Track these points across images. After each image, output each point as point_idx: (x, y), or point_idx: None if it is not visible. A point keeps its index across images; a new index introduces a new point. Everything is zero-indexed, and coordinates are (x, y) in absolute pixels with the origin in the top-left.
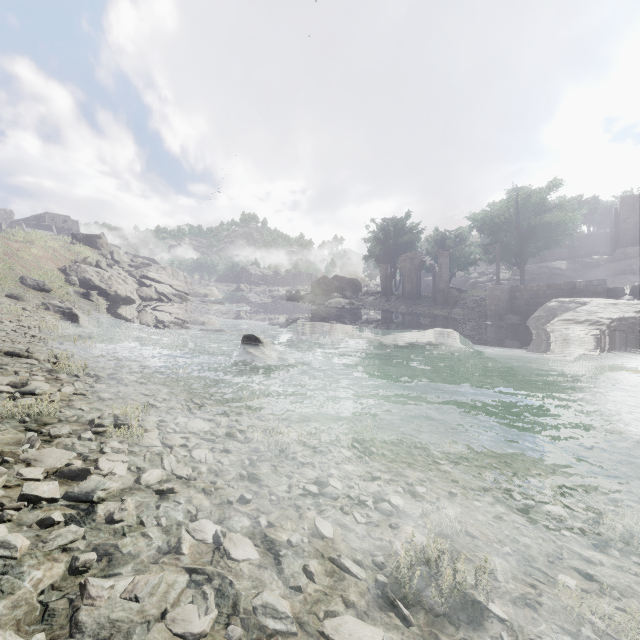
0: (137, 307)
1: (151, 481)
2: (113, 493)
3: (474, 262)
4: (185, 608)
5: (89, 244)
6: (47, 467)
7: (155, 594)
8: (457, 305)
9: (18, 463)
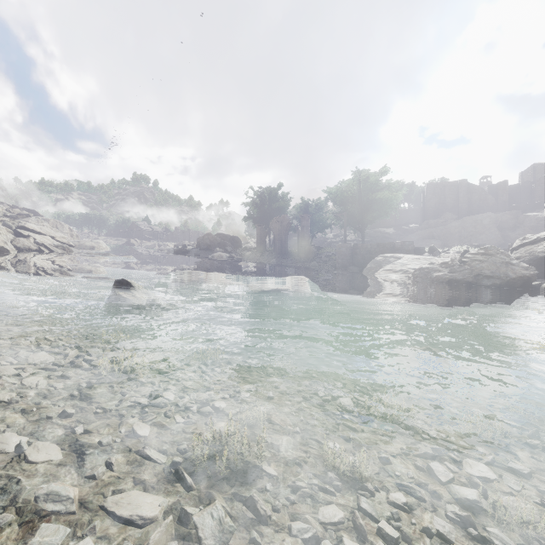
0: (11, 257)
1: None
2: None
3: (329, 226)
4: None
5: None
6: None
7: None
8: (315, 259)
9: None
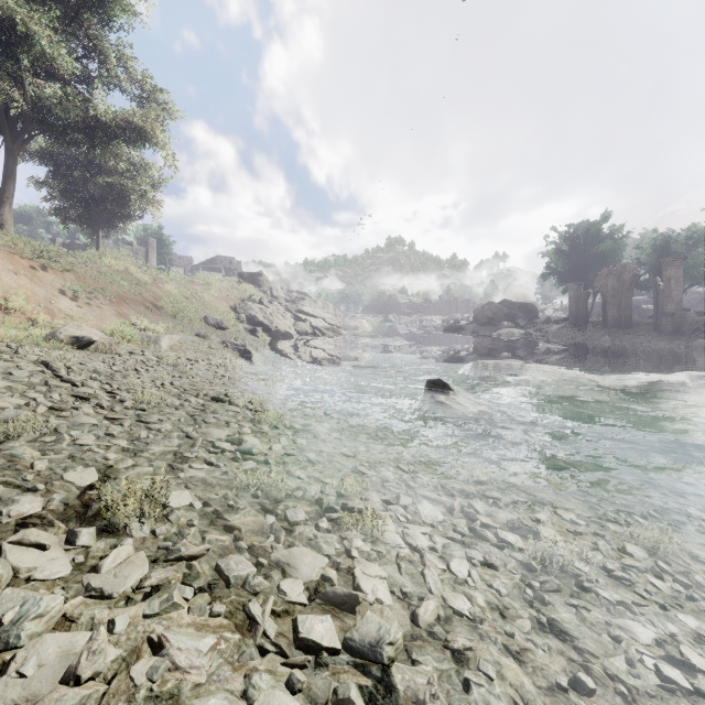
0: (295, 342)
1: (429, 621)
2: (400, 648)
3: None
4: None
5: (252, 282)
6: (304, 579)
7: None
8: (698, 334)
9: (272, 568)
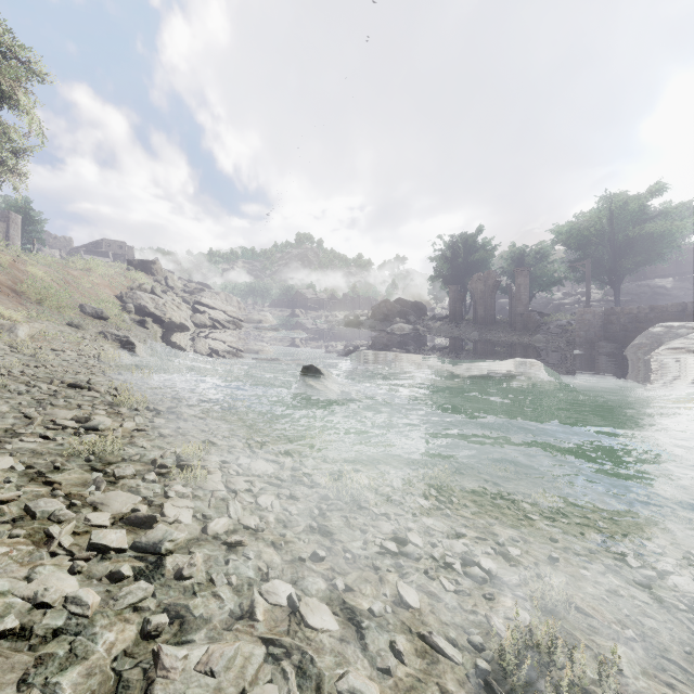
0: (191, 334)
1: (218, 531)
2: (180, 544)
3: (558, 281)
4: (264, 688)
5: (144, 270)
6: (113, 512)
7: (231, 668)
8: (538, 331)
9: (85, 507)
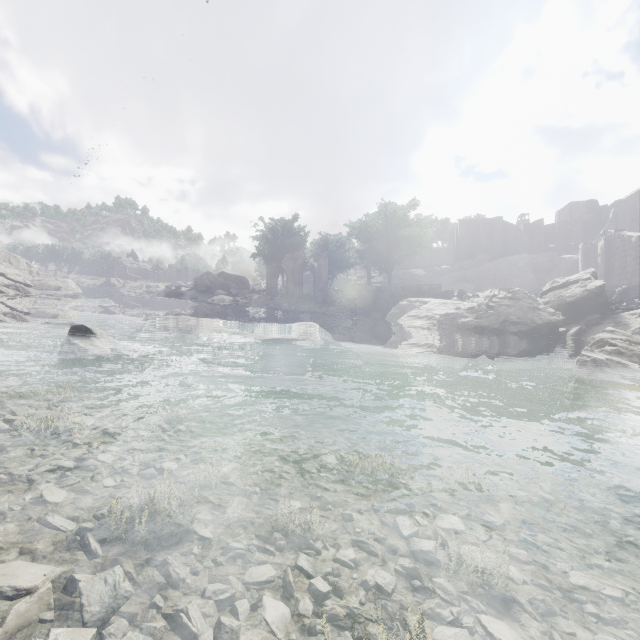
0: None
1: None
2: None
3: (352, 266)
4: None
5: None
6: None
7: None
8: (334, 304)
9: None
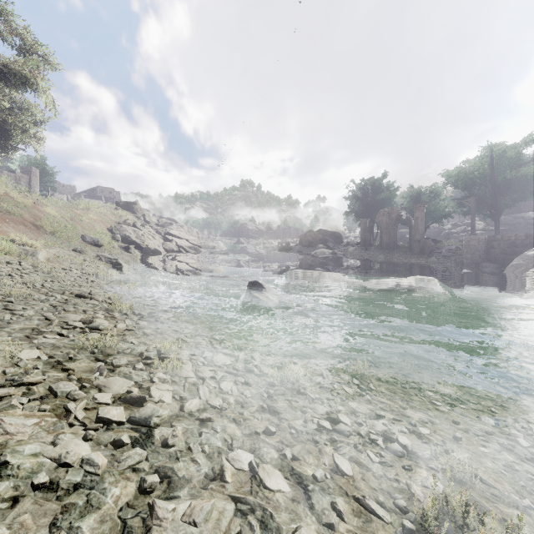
0: (163, 257)
1: (192, 409)
2: (165, 419)
3: (448, 215)
4: None
5: (128, 209)
6: (113, 393)
7: (209, 520)
8: (433, 254)
9: (93, 388)
